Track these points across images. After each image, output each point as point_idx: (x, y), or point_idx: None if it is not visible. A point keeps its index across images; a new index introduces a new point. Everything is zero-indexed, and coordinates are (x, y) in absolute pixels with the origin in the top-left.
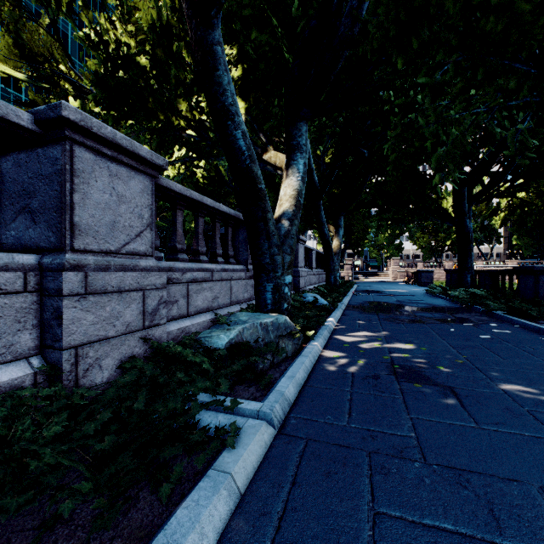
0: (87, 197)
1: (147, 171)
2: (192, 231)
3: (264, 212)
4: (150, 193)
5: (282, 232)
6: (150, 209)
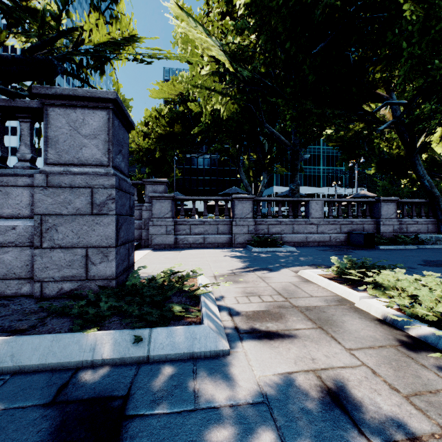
0: (383, 210)
1: (394, 201)
2: (440, 188)
3: (438, 202)
4: (394, 206)
5: None
6: (395, 209)
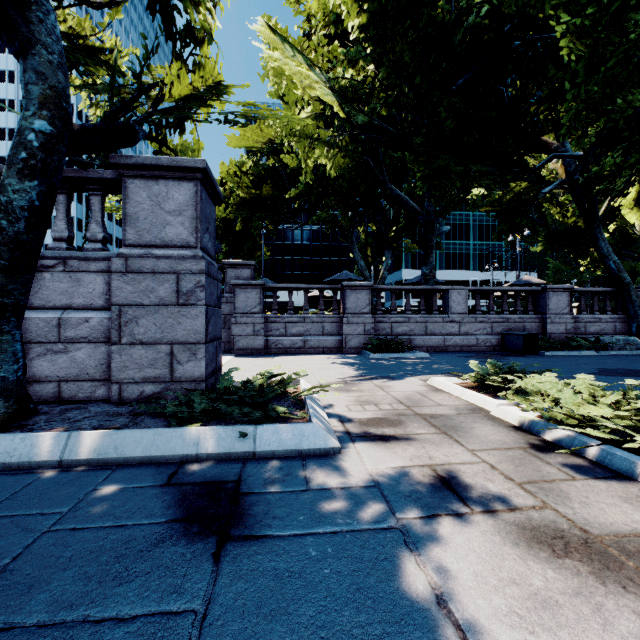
0: (551, 302)
1: (567, 291)
2: None
3: (628, 292)
4: (568, 296)
5: None
6: (568, 301)
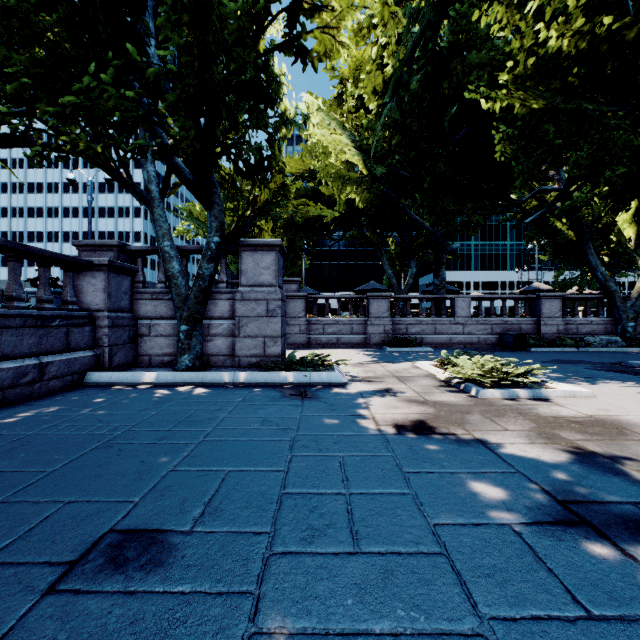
0: (544, 307)
1: (559, 298)
2: None
3: (613, 299)
4: (560, 302)
5: (629, 304)
6: (560, 306)
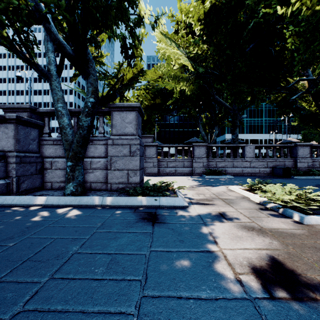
0: (299, 152)
1: (308, 146)
2: None
3: None
4: (309, 149)
5: None
6: (309, 151)
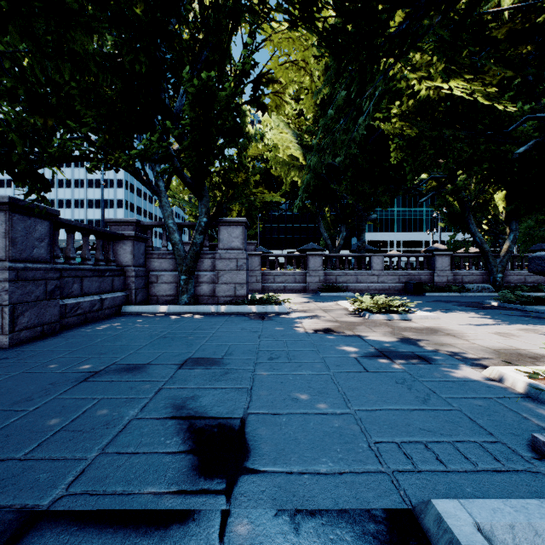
0: (438, 263)
1: (448, 256)
2: None
3: (487, 257)
4: (449, 259)
5: (498, 261)
6: (449, 262)
